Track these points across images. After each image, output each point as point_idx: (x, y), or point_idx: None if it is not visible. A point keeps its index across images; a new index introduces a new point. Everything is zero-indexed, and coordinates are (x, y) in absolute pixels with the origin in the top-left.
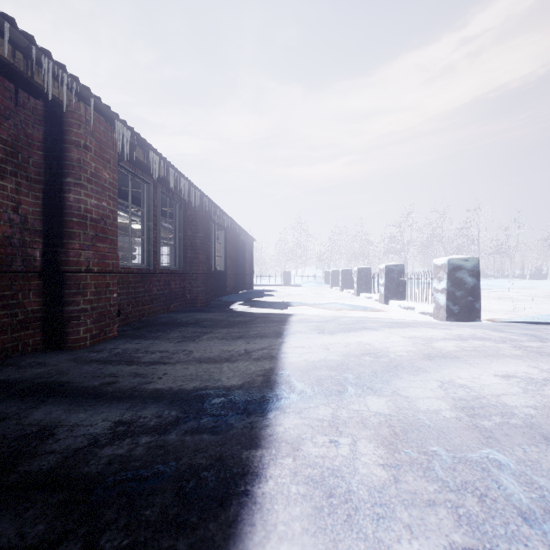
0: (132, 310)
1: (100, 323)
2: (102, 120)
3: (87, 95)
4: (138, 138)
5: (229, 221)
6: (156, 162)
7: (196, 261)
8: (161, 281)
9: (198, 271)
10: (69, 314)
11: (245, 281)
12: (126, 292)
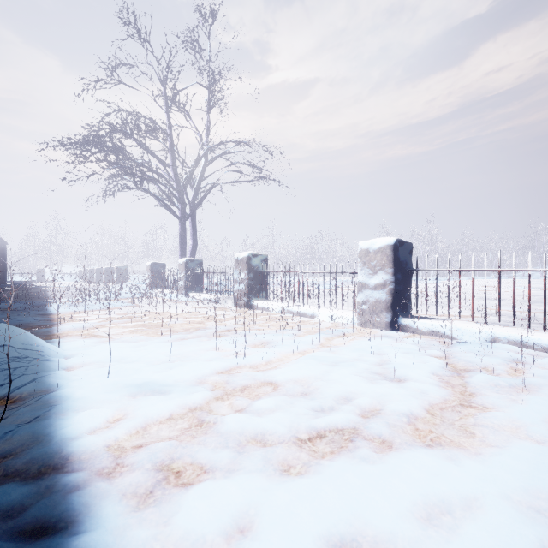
0: None
1: None
2: None
3: None
4: None
5: None
6: None
7: None
8: None
9: None
10: None
11: None
12: None
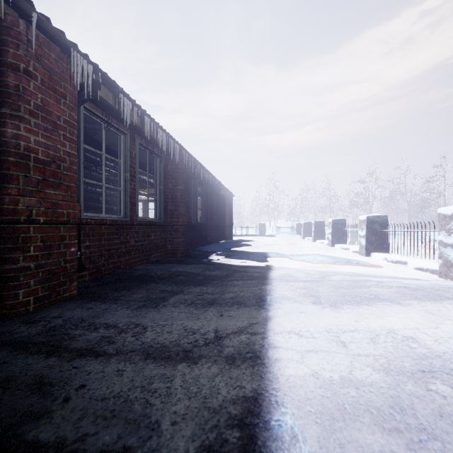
0: (105, 263)
1: (50, 282)
2: (54, 47)
3: (26, 8)
4: (104, 77)
5: (209, 176)
6: (128, 107)
7: (176, 213)
8: (140, 232)
9: (178, 222)
10: (3, 274)
11: (225, 232)
12: (98, 244)
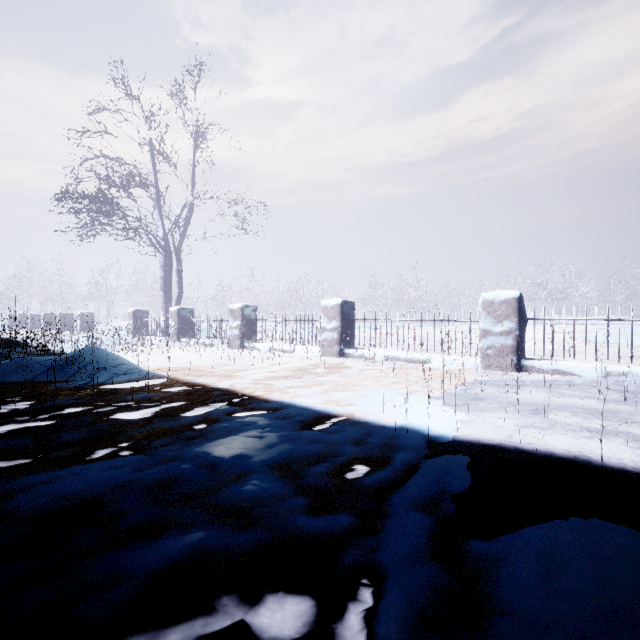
0: None
1: None
2: None
3: None
4: None
5: None
6: None
7: None
8: None
9: None
10: None
11: None
12: None
